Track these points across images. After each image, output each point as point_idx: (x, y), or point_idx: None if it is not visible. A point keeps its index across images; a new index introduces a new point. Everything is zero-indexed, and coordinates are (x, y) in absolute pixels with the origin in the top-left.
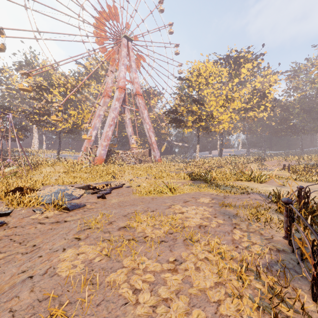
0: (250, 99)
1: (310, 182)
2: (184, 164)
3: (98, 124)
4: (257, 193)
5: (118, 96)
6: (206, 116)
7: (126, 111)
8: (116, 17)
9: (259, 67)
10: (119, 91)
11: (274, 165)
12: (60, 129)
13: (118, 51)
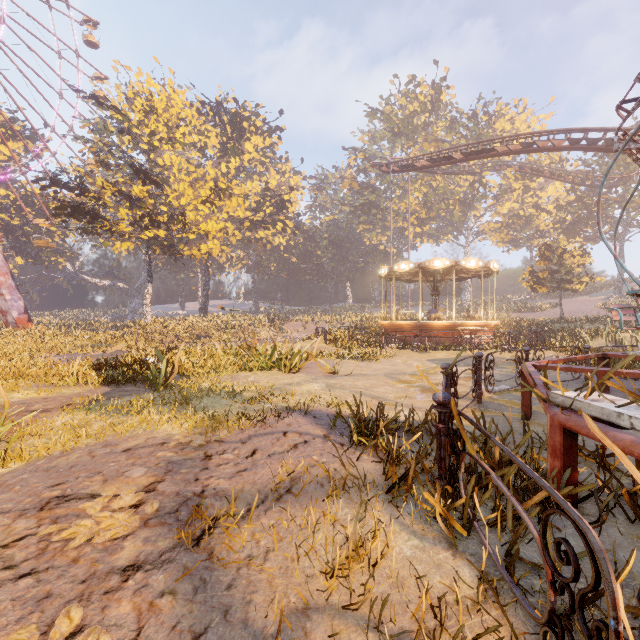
0: (261, 206)
1: (365, 359)
2: (107, 333)
3: None
4: (300, 411)
5: None
6: (170, 216)
7: None
8: None
9: (274, 152)
10: None
11: (298, 330)
12: None
13: None
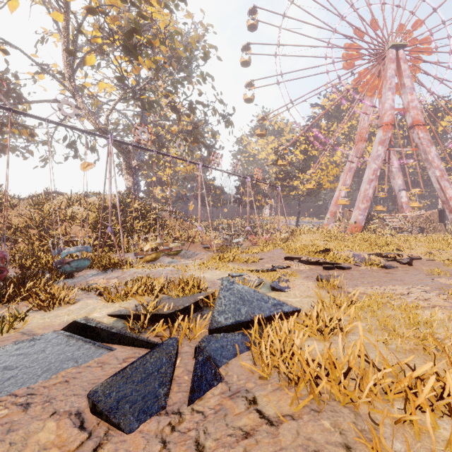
0: None
1: None
2: None
3: (348, 180)
4: None
5: (382, 138)
6: None
7: (391, 154)
8: (376, 25)
9: None
10: (383, 130)
11: None
12: (300, 192)
13: (378, 72)
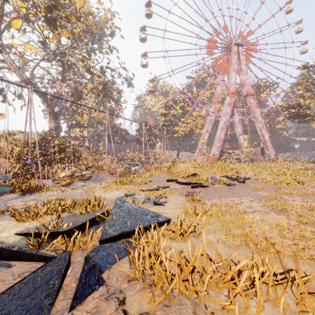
0: None
1: None
2: (310, 164)
3: (210, 128)
4: None
5: (229, 101)
6: None
7: (235, 112)
8: (226, 29)
9: None
10: (230, 96)
11: None
12: (179, 135)
13: (227, 59)
